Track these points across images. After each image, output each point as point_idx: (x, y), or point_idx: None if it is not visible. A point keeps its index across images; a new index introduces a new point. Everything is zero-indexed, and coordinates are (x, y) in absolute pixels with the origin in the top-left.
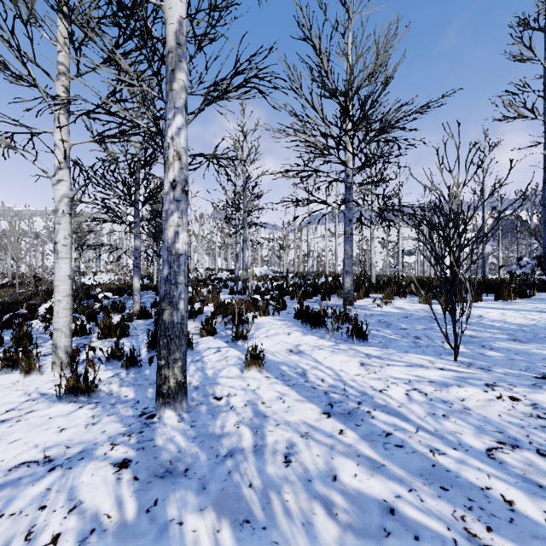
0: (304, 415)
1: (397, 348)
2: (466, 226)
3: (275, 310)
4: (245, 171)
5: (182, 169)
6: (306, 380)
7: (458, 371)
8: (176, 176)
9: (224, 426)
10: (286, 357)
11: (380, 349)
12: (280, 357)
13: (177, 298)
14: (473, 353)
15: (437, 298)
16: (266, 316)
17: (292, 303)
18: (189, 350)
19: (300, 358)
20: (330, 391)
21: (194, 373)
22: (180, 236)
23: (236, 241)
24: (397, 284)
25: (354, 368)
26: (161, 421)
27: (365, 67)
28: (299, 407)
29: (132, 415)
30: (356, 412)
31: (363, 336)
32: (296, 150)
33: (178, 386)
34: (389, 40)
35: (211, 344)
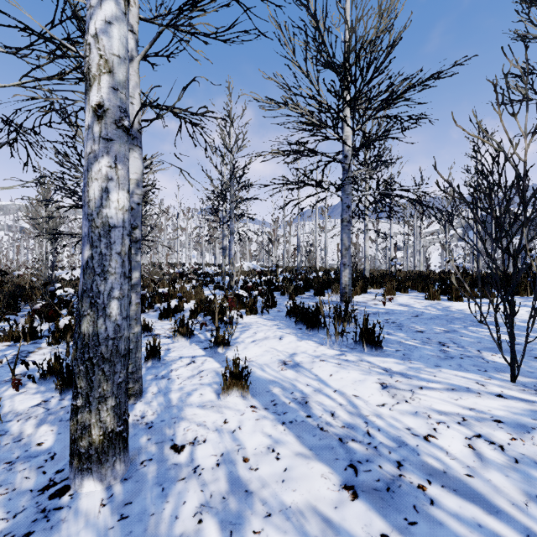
0: (312, 492)
1: (422, 360)
2: (535, 193)
3: (264, 307)
4: (232, 159)
5: (116, 90)
6: (309, 413)
7: (527, 400)
8: (104, 99)
9: (177, 519)
10: (278, 372)
11: (401, 361)
12: (270, 372)
13: (106, 296)
14: (529, 369)
15: (442, 293)
16: (254, 315)
17: (282, 299)
18: (156, 360)
19: (297, 375)
20: (347, 436)
21: (152, 398)
22: (111, 198)
23: (223, 234)
24: (395, 278)
25: (374, 392)
26: (73, 504)
27: (366, 32)
28: (302, 470)
29: (30, 489)
30: (399, 487)
31: (375, 343)
32: (287, 127)
33: (108, 438)
34: (393, 1)
35: (184, 351)
